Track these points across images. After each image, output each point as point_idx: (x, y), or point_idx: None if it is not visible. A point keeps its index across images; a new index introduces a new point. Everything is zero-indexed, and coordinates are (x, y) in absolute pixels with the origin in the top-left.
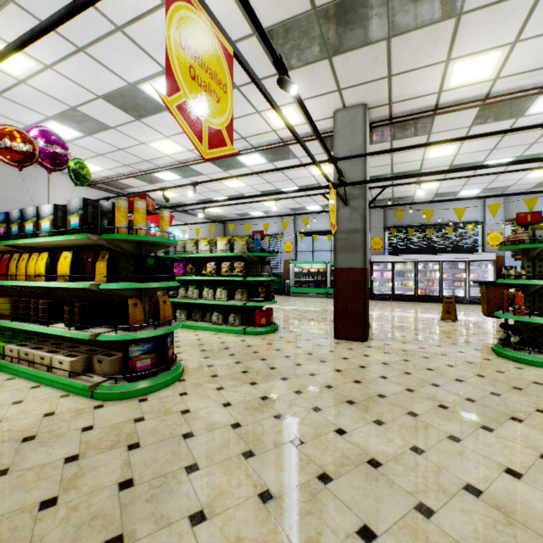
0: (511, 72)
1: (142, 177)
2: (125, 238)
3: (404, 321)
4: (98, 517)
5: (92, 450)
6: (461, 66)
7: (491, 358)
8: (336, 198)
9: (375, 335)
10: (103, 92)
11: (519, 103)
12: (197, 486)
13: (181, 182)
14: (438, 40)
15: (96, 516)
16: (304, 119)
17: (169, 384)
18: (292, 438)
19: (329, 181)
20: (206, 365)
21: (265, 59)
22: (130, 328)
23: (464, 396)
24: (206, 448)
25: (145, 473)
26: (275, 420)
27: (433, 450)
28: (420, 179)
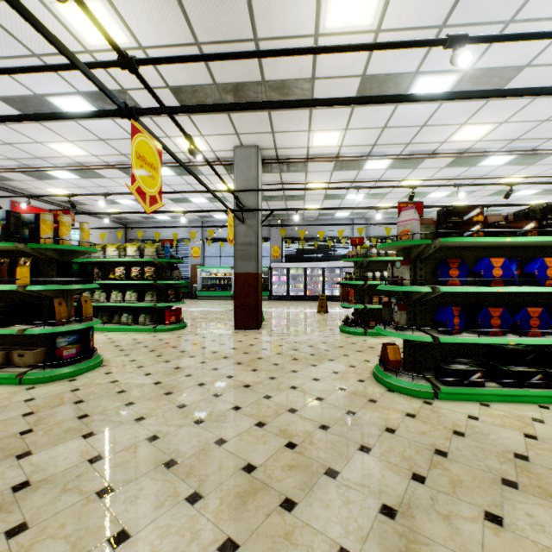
0: (348, 144)
1: (29, 172)
2: (54, 248)
3: (291, 315)
4: (71, 430)
5: (44, 408)
6: (318, 135)
7: (336, 333)
8: (236, 217)
9: (266, 325)
10: (2, 94)
11: (358, 162)
12: (136, 409)
13: (78, 182)
14: (301, 119)
15: (69, 430)
16: (209, 148)
17: (93, 369)
18: (198, 383)
19: (228, 207)
20: (123, 355)
21: (176, 104)
22: (56, 323)
23: (309, 353)
24: (138, 395)
25: (95, 410)
26: (186, 377)
27: (281, 377)
28: (306, 201)
